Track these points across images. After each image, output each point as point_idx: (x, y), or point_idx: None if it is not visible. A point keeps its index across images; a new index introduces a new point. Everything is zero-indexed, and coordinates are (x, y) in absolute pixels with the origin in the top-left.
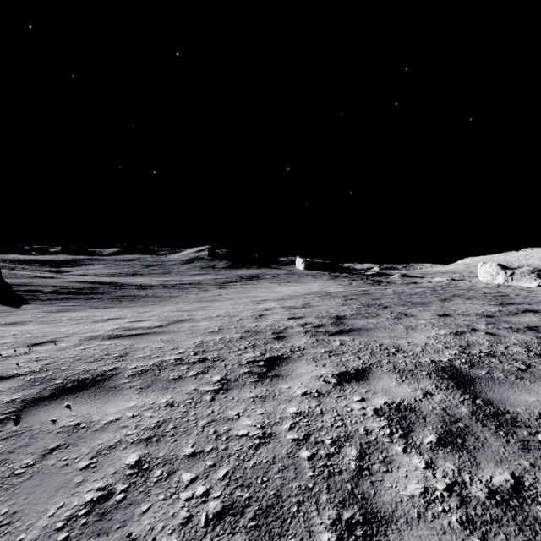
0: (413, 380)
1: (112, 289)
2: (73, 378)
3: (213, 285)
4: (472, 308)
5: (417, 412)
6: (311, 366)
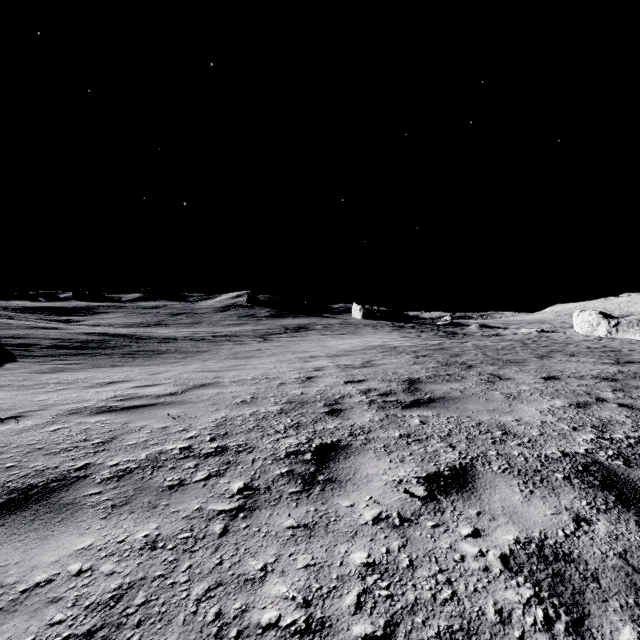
0: (548, 491)
1: (127, 343)
2: (15, 484)
3: (252, 337)
4: (582, 368)
5: (578, 565)
6: (383, 462)
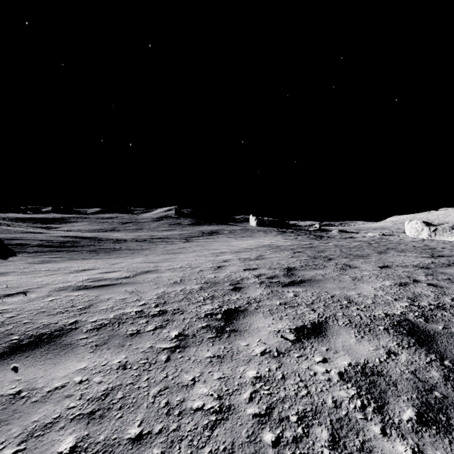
0: (372, 336)
1: (92, 243)
2: (31, 333)
3: (179, 239)
4: (407, 260)
5: (385, 377)
6: (268, 319)
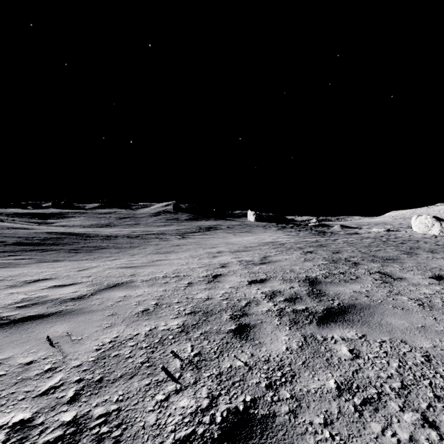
0: None
1: (77, 240)
2: None
3: (174, 235)
4: None
5: None
6: None
